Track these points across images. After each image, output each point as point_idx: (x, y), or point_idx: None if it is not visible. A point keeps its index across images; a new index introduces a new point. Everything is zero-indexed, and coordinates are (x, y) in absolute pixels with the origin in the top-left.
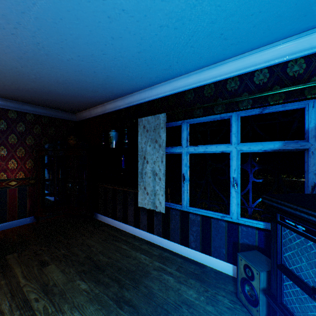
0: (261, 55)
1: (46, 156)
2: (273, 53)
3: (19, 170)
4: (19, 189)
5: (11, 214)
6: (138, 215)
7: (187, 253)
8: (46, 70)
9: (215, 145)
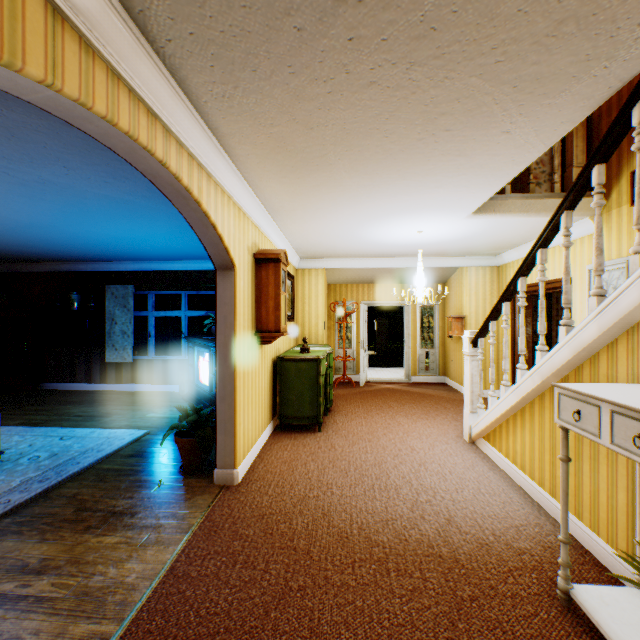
0: (195, 264)
1: None
2: (200, 264)
3: None
4: None
5: None
6: (105, 371)
7: (152, 388)
8: (22, 248)
9: (173, 311)
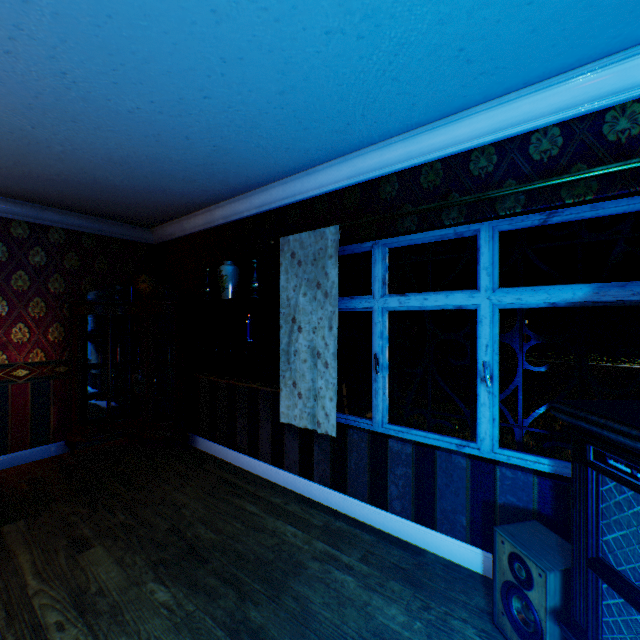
0: (547, 97)
1: (90, 316)
2: (572, 91)
3: (33, 345)
4: (35, 386)
5: (17, 436)
6: (279, 439)
7: (384, 523)
8: (85, 135)
9: (444, 294)
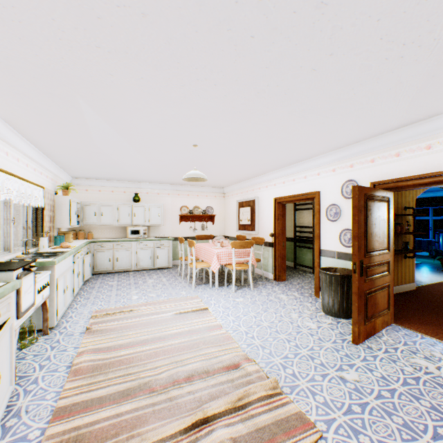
0: (437, 193)
1: None
2: (441, 193)
3: None
4: None
5: None
6: None
7: None
8: None
9: (423, 217)
